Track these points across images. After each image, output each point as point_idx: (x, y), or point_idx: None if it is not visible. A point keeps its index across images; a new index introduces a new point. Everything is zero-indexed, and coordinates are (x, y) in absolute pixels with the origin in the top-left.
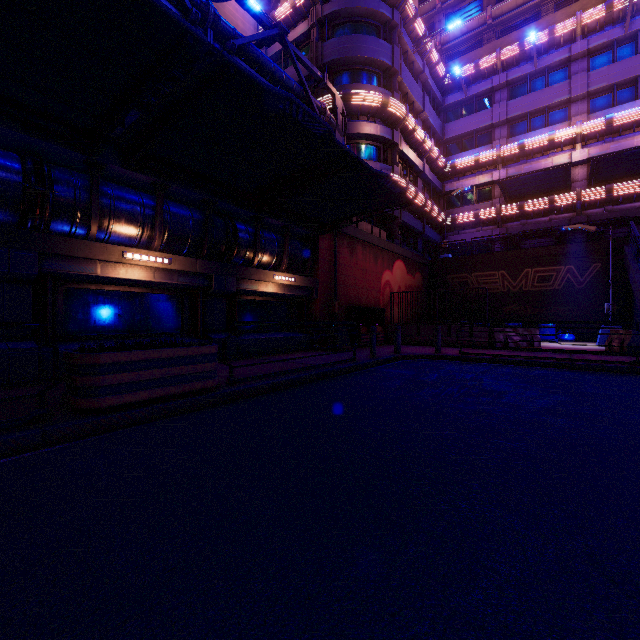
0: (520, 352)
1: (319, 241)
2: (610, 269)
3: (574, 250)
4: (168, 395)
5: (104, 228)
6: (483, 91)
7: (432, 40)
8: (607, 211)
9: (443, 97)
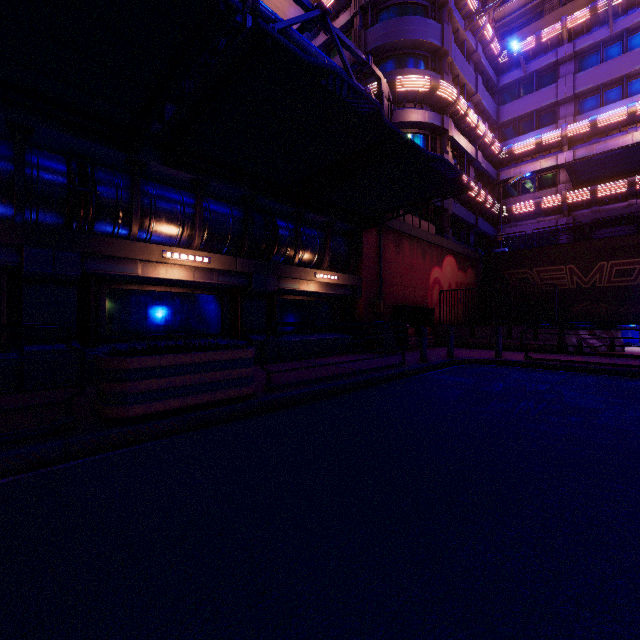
0: (600, 358)
1: (363, 236)
2: None
3: None
4: (201, 403)
5: (145, 228)
6: (545, 66)
7: (486, 15)
8: None
9: (498, 77)
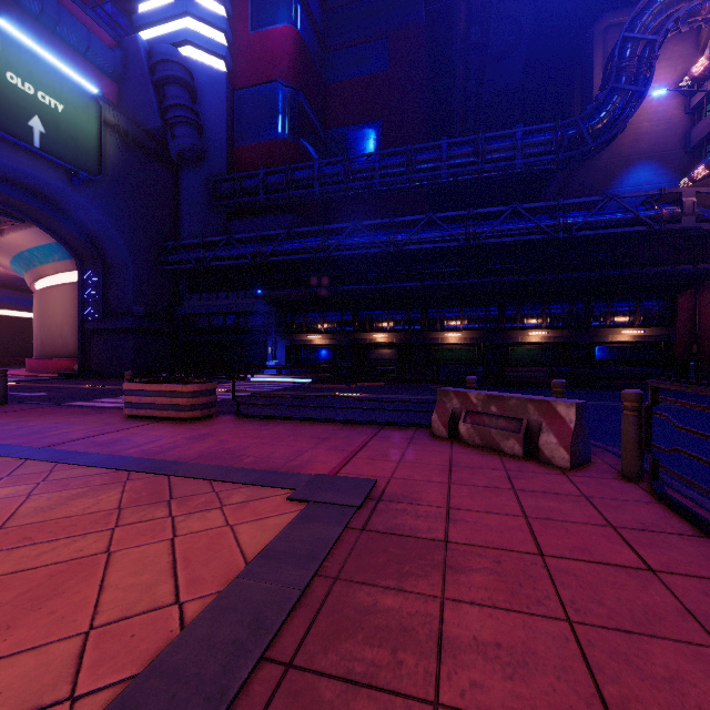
0: None
1: (676, 299)
2: None
3: None
4: (526, 381)
5: (522, 323)
6: None
7: None
8: None
9: None
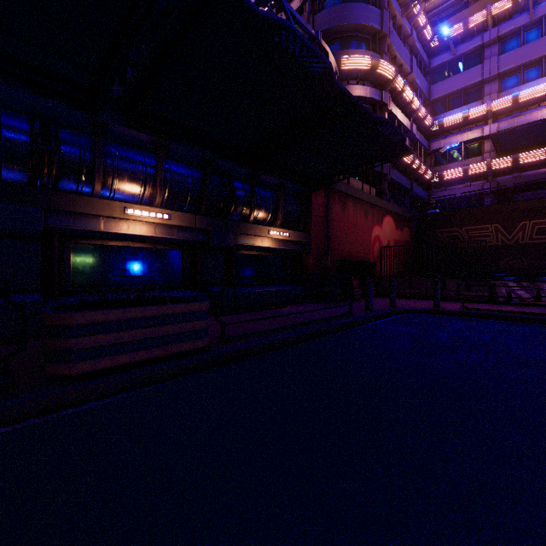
0: (530, 308)
1: (312, 197)
2: None
3: None
4: (152, 358)
5: (108, 186)
6: (472, 49)
7: (420, 4)
8: None
9: (429, 60)
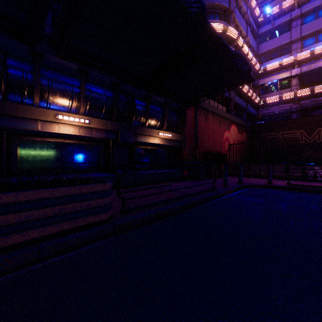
0: None
1: (186, 111)
2: None
3: None
4: (61, 231)
5: (45, 99)
6: (284, 22)
7: None
8: None
9: (257, 29)
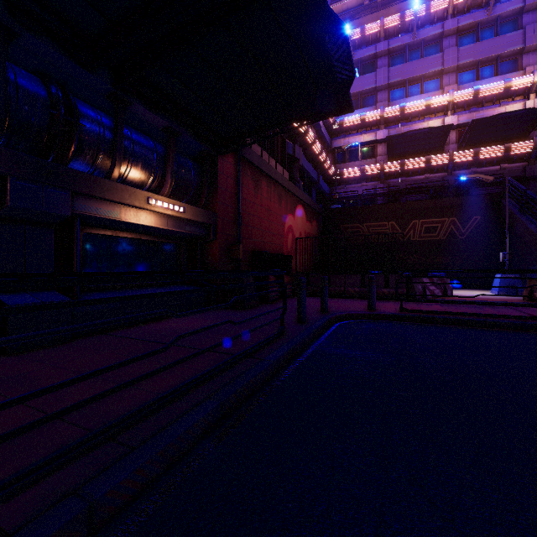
0: (454, 305)
1: (218, 163)
2: (506, 219)
3: (457, 203)
4: None
5: None
6: (367, 56)
7: None
8: (473, 172)
9: None
